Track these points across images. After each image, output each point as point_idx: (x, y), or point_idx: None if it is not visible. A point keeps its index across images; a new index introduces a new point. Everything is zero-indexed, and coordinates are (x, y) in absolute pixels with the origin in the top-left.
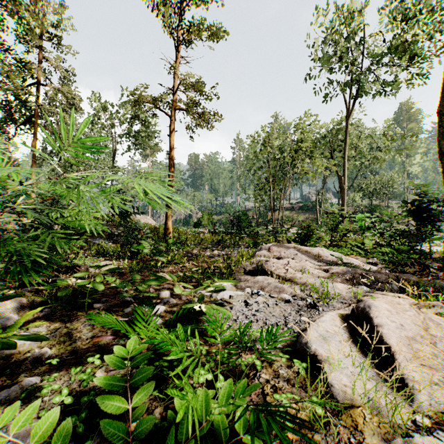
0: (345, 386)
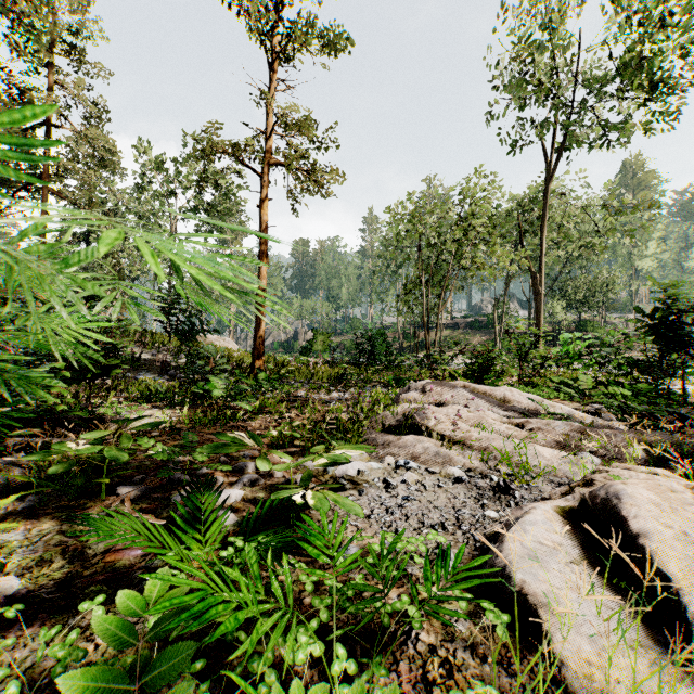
0: (585, 659)
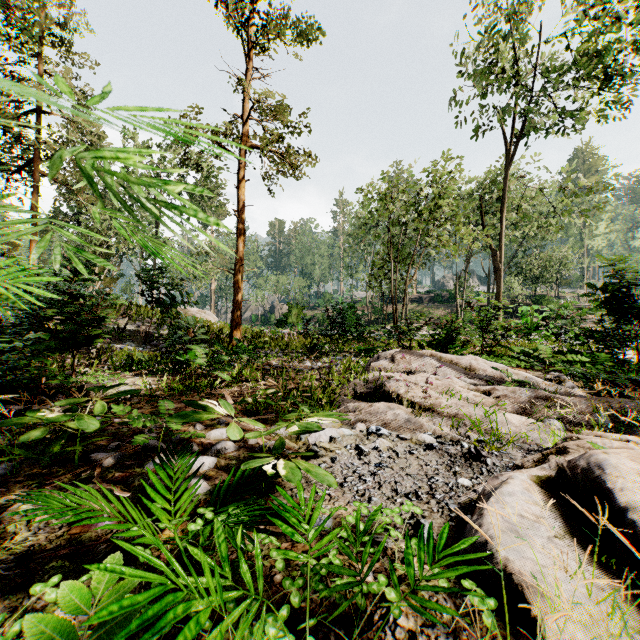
0: None
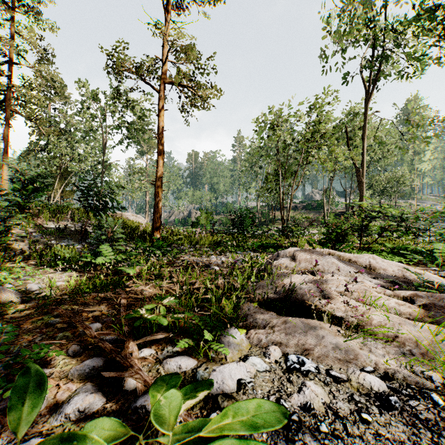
0: None
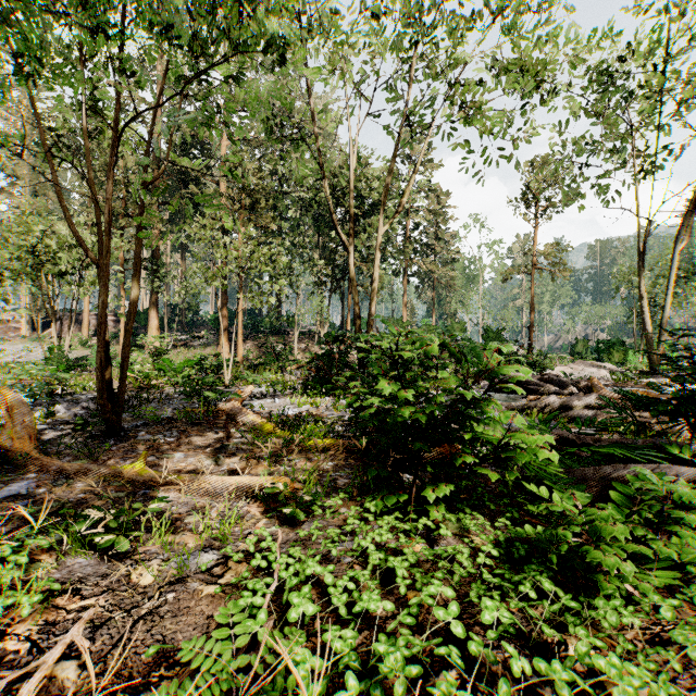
0: None
